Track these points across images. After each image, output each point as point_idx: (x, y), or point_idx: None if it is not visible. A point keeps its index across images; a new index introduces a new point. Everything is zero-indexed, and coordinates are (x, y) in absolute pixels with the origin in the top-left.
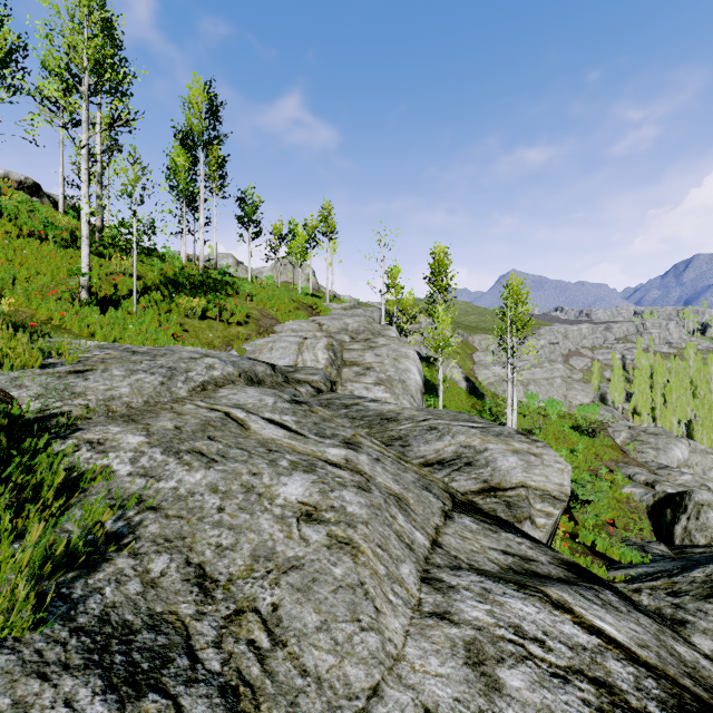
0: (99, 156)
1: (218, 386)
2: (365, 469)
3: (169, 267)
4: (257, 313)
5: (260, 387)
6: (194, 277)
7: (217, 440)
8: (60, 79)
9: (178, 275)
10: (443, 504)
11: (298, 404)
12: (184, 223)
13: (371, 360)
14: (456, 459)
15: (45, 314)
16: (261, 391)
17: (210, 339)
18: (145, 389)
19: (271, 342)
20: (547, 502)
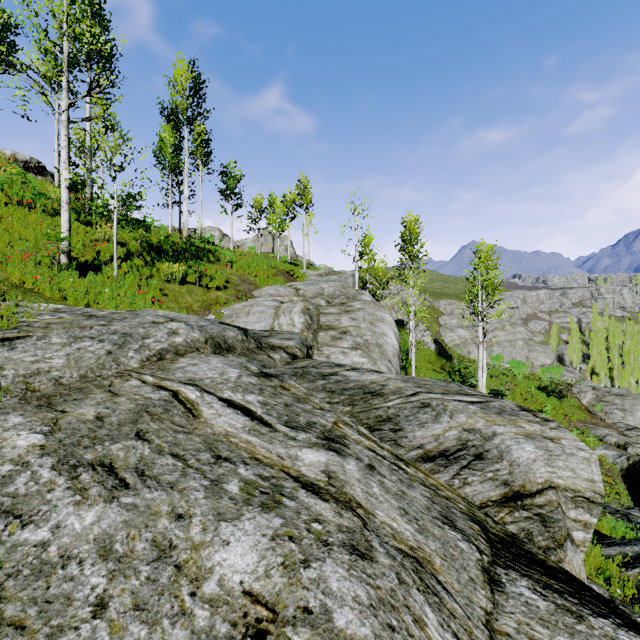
0: (89, 131)
1: (179, 354)
2: (357, 494)
3: (154, 236)
4: (237, 279)
5: (229, 354)
6: (177, 245)
7: (147, 439)
8: (55, 61)
9: (163, 243)
10: (479, 550)
11: (266, 378)
12: (170, 195)
13: (347, 324)
14: (462, 449)
15: (17, 278)
16: (226, 361)
17: (189, 303)
18: (85, 360)
19: (248, 306)
20: (581, 508)
